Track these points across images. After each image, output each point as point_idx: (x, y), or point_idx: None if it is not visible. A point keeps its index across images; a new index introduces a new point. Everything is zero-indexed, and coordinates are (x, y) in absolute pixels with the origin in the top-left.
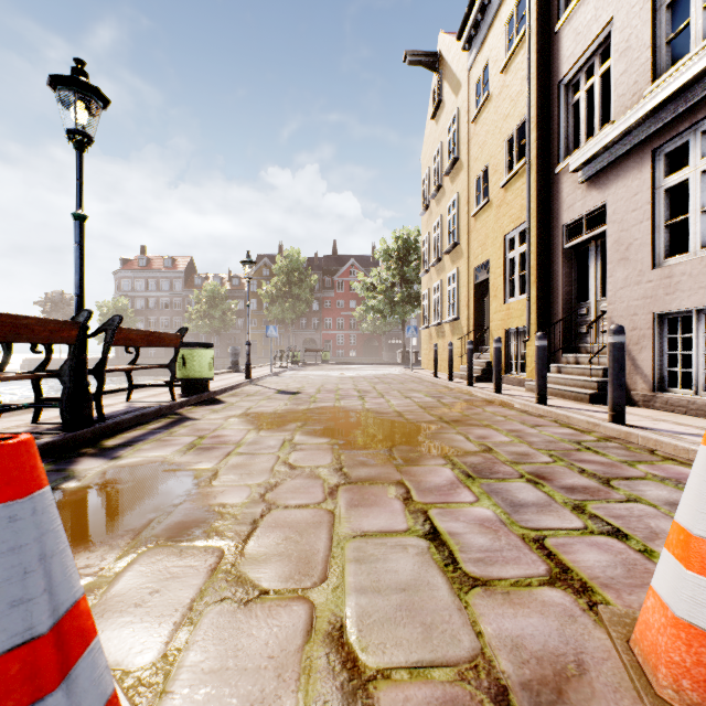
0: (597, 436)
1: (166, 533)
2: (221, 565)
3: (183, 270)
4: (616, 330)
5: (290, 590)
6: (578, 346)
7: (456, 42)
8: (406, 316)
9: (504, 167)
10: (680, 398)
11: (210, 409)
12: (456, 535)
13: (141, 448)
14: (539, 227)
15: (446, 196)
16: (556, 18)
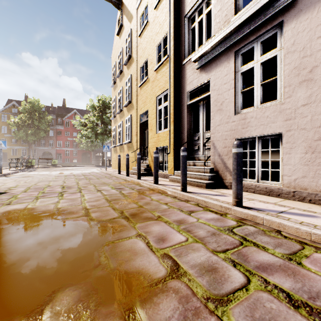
0: (233, 218)
1: None
2: None
3: None
4: (239, 144)
5: None
6: (194, 156)
7: None
8: (104, 141)
9: (156, 60)
10: (251, 184)
11: None
12: None
13: None
14: (175, 92)
15: (125, 77)
16: None
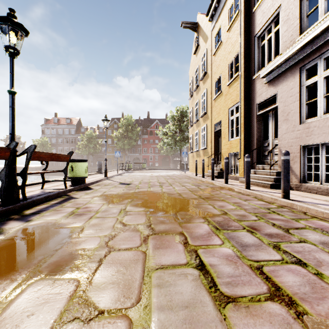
0: (276, 205)
1: (47, 269)
2: (76, 292)
3: (75, 125)
4: (285, 153)
5: (117, 310)
6: (264, 161)
7: (205, 17)
8: (182, 147)
9: (228, 76)
10: (313, 186)
11: (84, 193)
12: (214, 266)
13: (44, 215)
14: (245, 105)
15: (201, 90)
16: (253, 5)
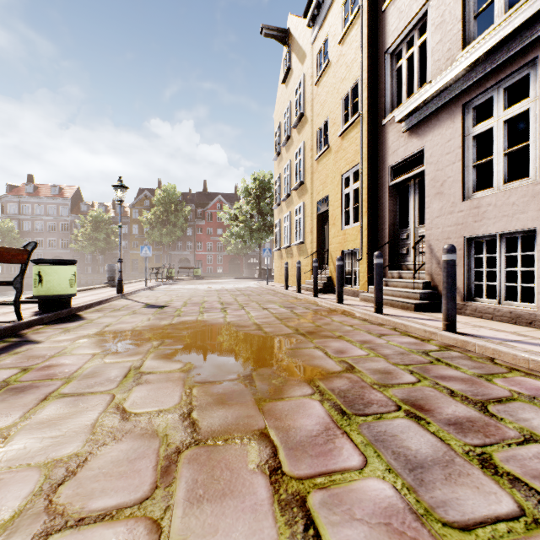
0: (437, 344)
1: None
2: None
3: (70, 198)
4: (449, 249)
5: None
6: (400, 264)
7: (302, 21)
8: (262, 240)
9: (341, 120)
10: (487, 307)
11: (62, 328)
12: None
13: None
14: (370, 168)
15: (294, 145)
16: None
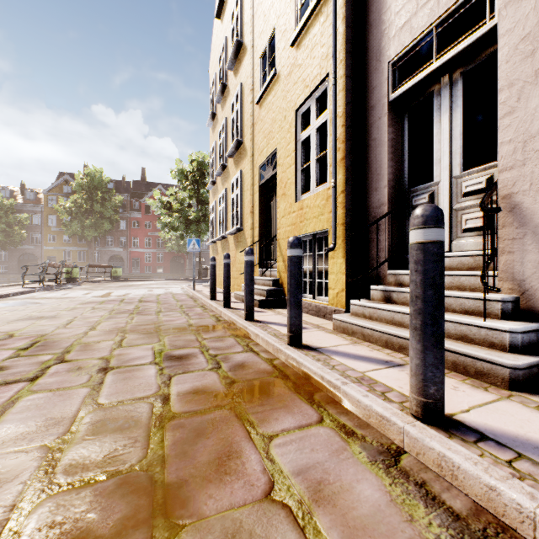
0: None
1: None
2: None
3: None
4: None
5: None
6: None
7: None
8: (203, 235)
9: (296, 17)
10: None
11: None
12: None
13: None
14: (350, 75)
15: (230, 95)
16: None
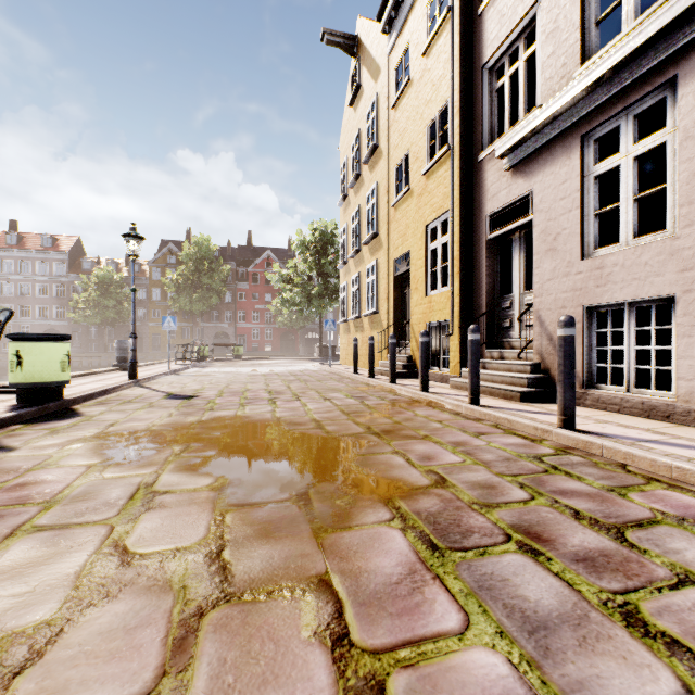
0: (551, 446)
1: None
2: None
3: (67, 252)
4: (567, 321)
5: None
6: (502, 341)
7: (375, 26)
8: (323, 310)
9: (426, 154)
10: (612, 396)
11: (48, 429)
12: None
13: None
14: (463, 217)
15: (365, 186)
16: None
